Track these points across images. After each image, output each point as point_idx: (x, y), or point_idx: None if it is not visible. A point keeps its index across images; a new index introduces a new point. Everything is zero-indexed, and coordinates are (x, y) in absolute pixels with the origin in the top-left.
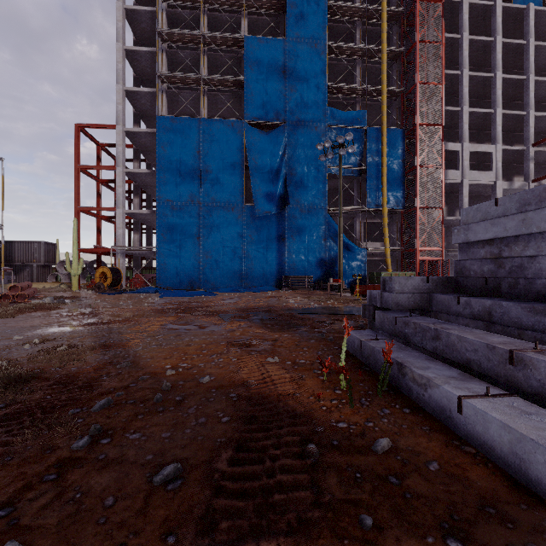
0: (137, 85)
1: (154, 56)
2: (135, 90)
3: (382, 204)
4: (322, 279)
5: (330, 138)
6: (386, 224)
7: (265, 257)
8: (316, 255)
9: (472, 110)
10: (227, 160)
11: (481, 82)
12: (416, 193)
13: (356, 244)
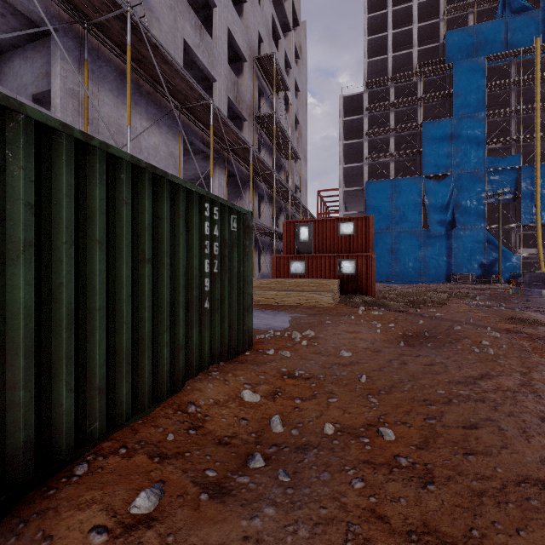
0: (343, 158)
1: (359, 143)
2: (349, 166)
3: (536, 221)
4: (481, 276)
5: (488, 178)
6: (539, 236)
7: (437, 261)
8: (476, 260)
9: None
10: (410, 202)
11: None
12: None
13: (511, 250)
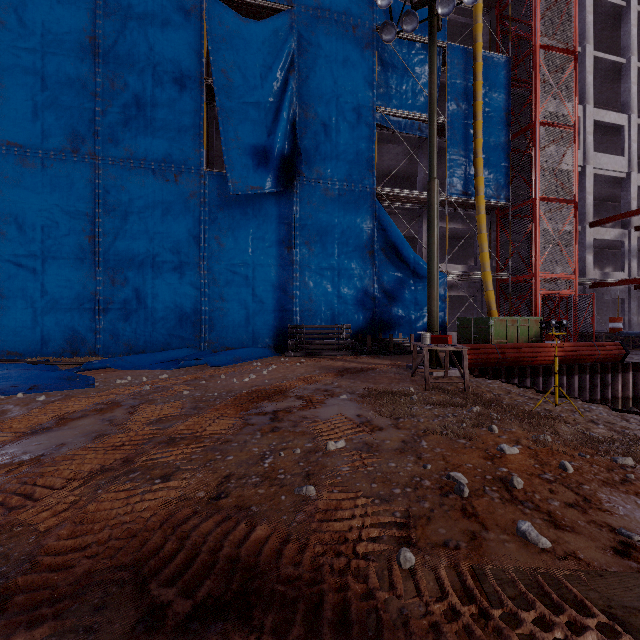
0: None
1: None
2: None
3: (476, 189)
4: (365, 331)
5: (380, 57)
6: (483, 227)
7: (251, 284)
8: (354, 283)
9: (596, 54)
10: (163, 68)
11: (603, 17)
12: (535, 171)
13: None
